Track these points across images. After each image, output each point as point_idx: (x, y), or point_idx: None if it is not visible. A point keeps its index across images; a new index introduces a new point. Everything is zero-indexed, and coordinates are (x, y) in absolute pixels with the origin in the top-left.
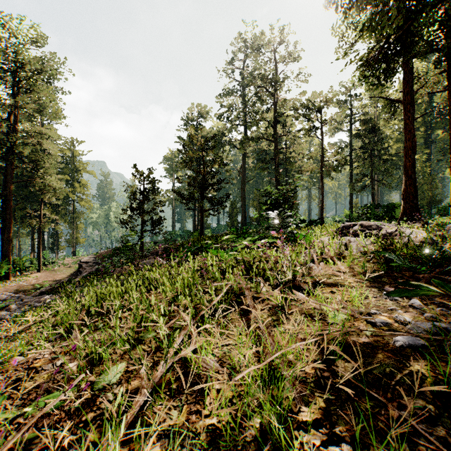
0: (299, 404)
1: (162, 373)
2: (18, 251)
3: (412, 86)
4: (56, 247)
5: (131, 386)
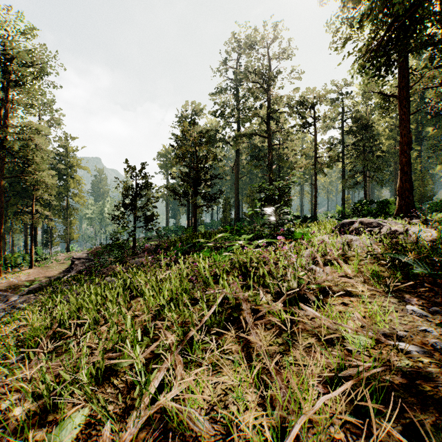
0: None
1: (131, 436)
2: (12, 247)
3: (408, 81)
4: (50, 243)
5: None
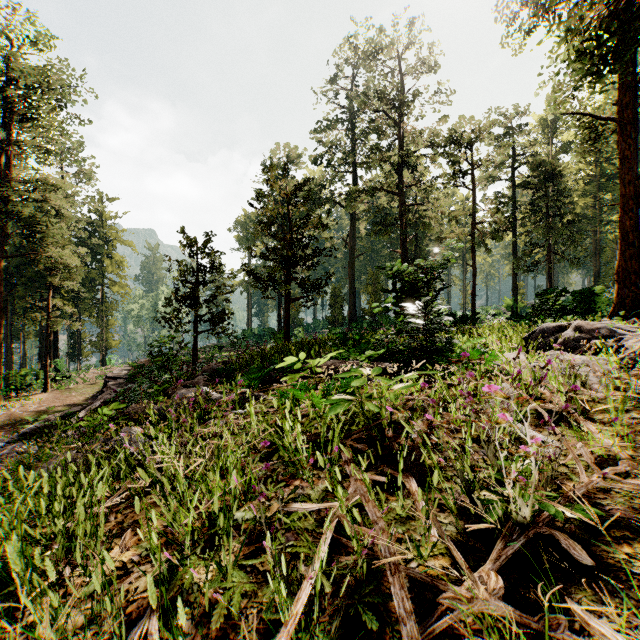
0: None
1: None
2: (23, 358)
3: (633, 94)
4: (78, 353)
5: None
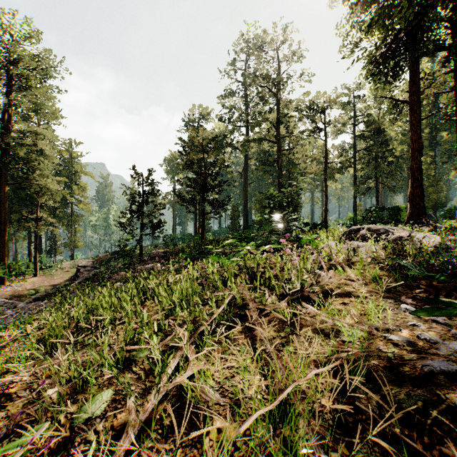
0: (317, 450)
1: (153, 406)
2: (15, 255)
3: (419, 86)
4: (54, 251)
5: (117, 421)
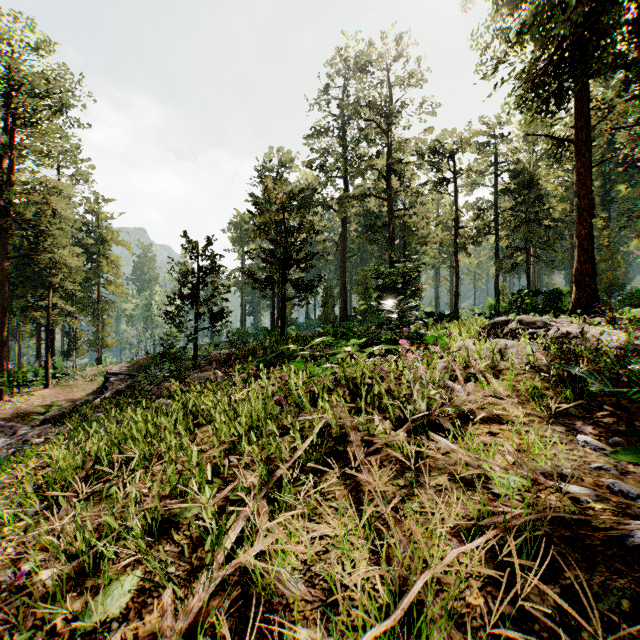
0: None
1: (201, 603)
2: (18, 357)
3: (589, 118)
4: (73, 352)
5: (144, 626)
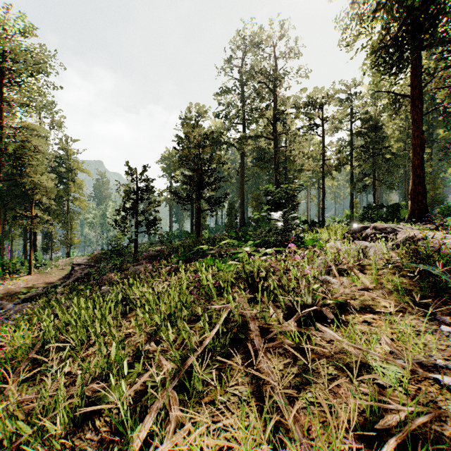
0: None
1: None
2: (11, 252)
3: (420, 80)
4: (50, 248)
5: None
